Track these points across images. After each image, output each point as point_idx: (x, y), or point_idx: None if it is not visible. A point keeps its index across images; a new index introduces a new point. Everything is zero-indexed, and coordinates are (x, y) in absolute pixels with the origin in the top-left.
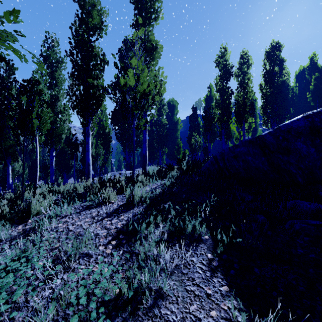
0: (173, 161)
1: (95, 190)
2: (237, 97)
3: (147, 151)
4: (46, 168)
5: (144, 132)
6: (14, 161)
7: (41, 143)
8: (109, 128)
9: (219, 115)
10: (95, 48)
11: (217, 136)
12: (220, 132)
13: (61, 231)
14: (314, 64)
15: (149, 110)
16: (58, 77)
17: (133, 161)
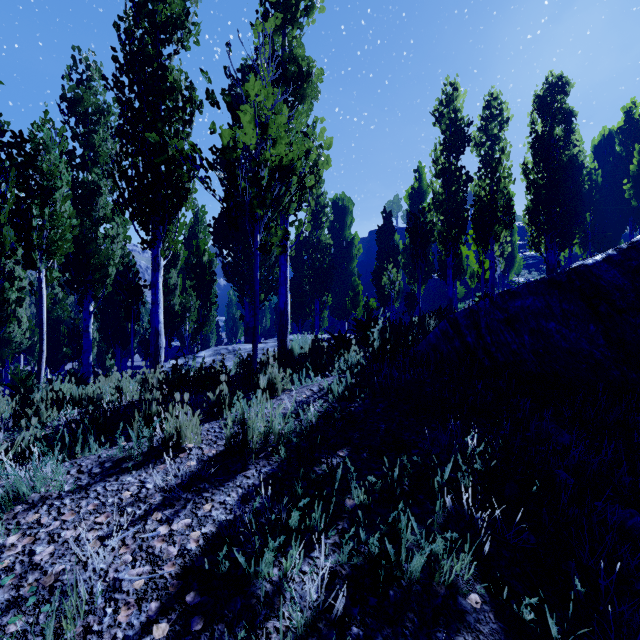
0: (344, 322)
1: (150, 410)
2: (477, 190)
3: (288, 302)
4: (77, 337)
5: (282, 261)
6: (1, 323)
7: (64, 284)
8: (210, 254)
9: (442, 226)
10: (172, 71)
11: (433, 270)
12: (440, 261)
13: (3, 569)
14: (634, 122)
15: (292, 210)
16: (100, 145)
17: (254, 329)
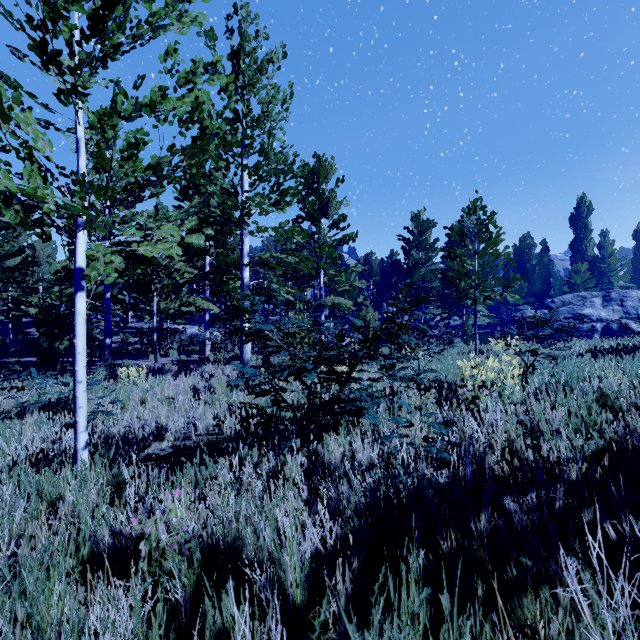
0: None
1: None
2: None
3: None
4: None
5: None
6: None
7: None
8: None
9: None
10: None
11: None
12: None
13: None
14: None
15: None
16: None
17: None
